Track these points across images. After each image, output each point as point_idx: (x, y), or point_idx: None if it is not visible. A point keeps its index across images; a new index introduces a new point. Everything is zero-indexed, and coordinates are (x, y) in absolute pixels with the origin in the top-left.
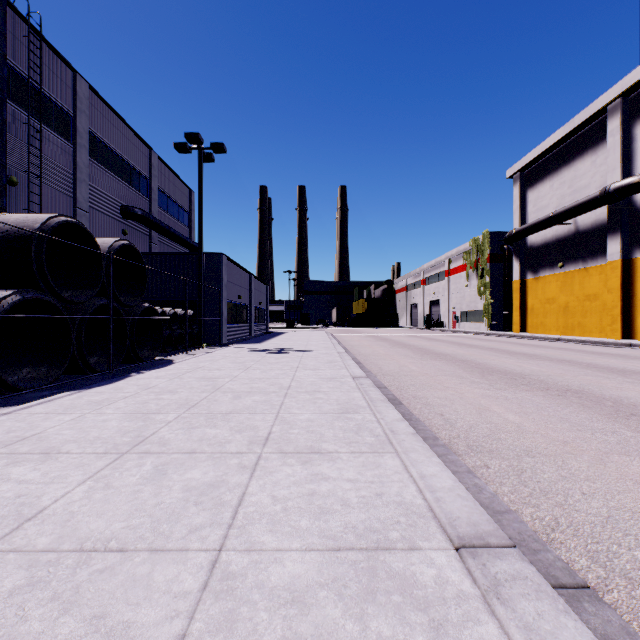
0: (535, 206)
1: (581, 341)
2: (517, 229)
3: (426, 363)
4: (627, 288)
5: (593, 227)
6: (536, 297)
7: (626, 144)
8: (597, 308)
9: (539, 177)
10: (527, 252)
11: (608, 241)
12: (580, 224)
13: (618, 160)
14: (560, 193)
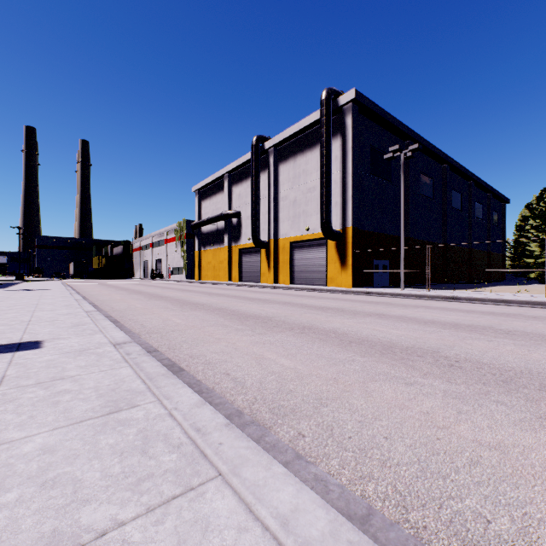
0: (205, 211)
1: (212, 283)
2: (195, 223)
3: (115, 292)
4: (230, 259)
5: (222, 229)
6: (205, 261)
7: (230, 195)
8: (223, 267)
9: (206, 196)
10: (202, 235)
11: (225, 237)
12: (219, 226)
13: (227, 201)
14: (213, 208)
